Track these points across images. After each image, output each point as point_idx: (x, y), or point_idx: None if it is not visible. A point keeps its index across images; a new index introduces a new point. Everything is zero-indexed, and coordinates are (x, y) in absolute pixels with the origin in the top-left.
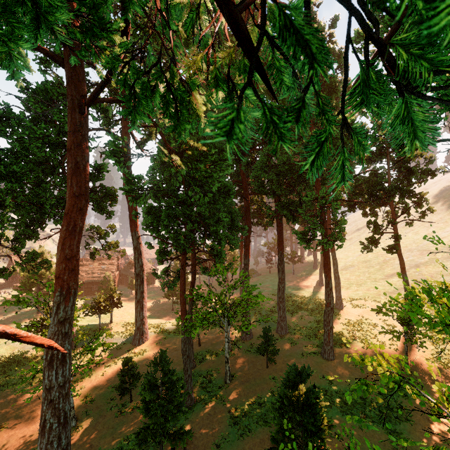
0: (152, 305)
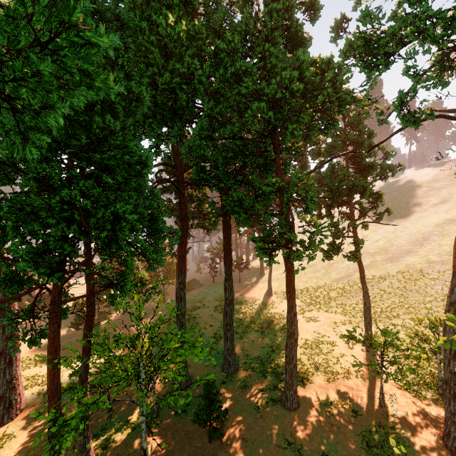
0: None
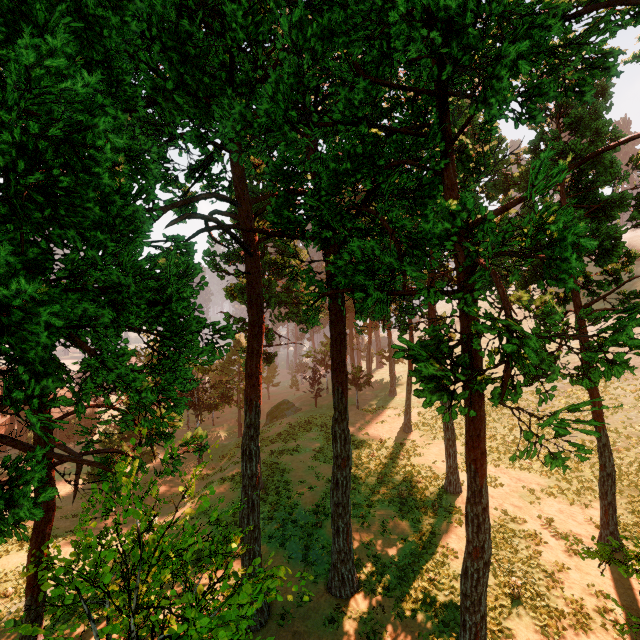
0: (65, 495)
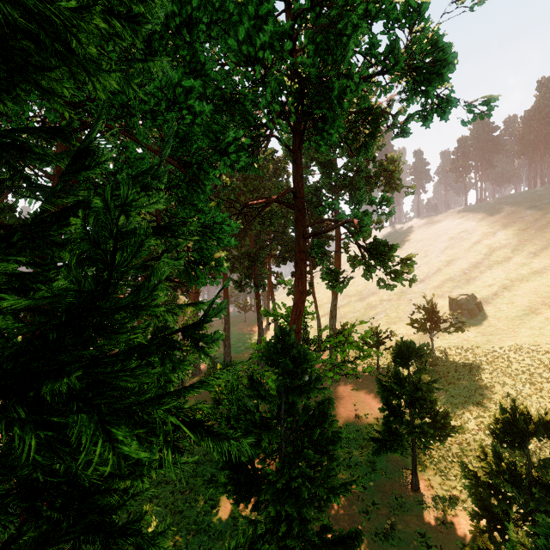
0: None
